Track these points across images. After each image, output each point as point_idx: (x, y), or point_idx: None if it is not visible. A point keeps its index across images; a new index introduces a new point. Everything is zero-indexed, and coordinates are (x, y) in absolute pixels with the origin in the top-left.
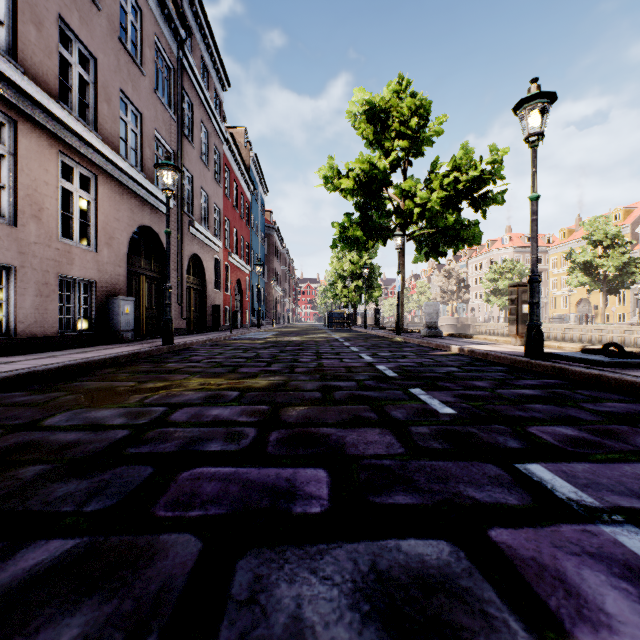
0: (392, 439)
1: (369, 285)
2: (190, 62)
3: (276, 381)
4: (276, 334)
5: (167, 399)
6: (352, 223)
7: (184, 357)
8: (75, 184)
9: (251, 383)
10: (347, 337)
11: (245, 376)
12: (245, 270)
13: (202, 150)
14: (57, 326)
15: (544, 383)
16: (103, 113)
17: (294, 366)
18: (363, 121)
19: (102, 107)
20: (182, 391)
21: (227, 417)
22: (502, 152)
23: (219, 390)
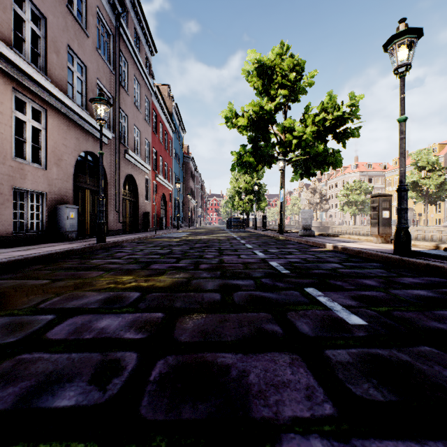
0: (310, 377)
1: (258, 198)
2: (125, 31)
3: (180, 279)
4: (190, 234)
5: (64, 303)
6: (246, 152)
7: (110, 253)
8: (28, 115)
9: (156, 281)
10: (242, 236)
11: (153, 273)
12: (168, 187)
13: (135, 98)
14: (11, 228)
15: (428, 281)
16: (52, 62)
17: (199, 262)
18: (254, 76)
19: (52, 57)
20: (86, 292)
21: (113, 332)
22: (358, 98)
23: (122, 290)
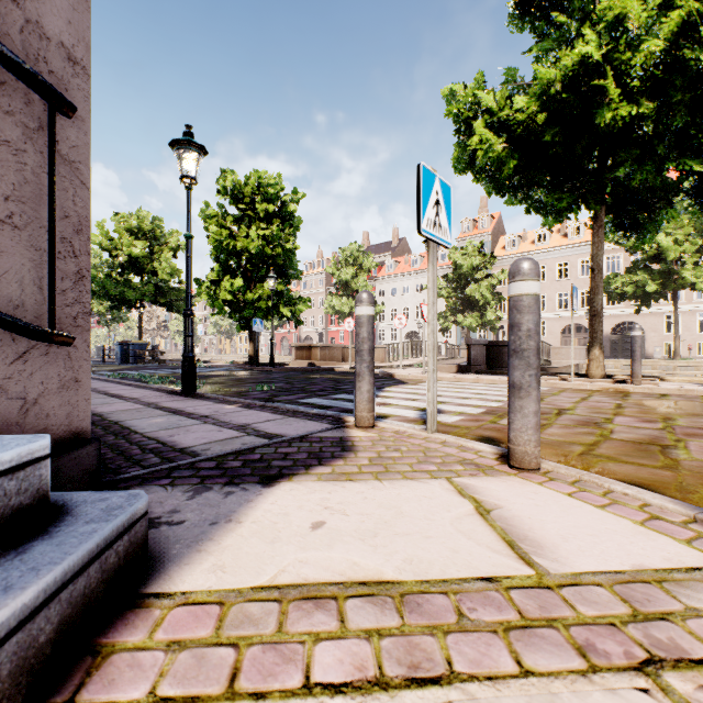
0: None
1: None
2: None
3: None
4: None
5: None
6: None
7: None
8: None
9: None
10: None
11: None
12: None
13: None
14: None
15: None
16: None
17: None
18: None
19: None
20: None
21: None
22: None
23: None
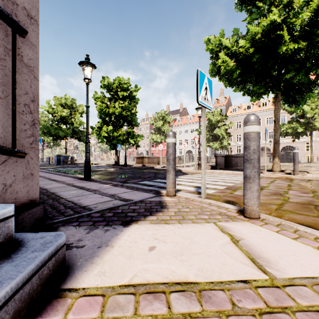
0: None
1: None
2: None
3: None
4: None
5: None
6: None
7: None
8: None
9: None
10: None
11: None
12: None
13: None
14: None
15: None
16: None
17: None
18: None
19: None
20: None
21: None
22: None
23: None
